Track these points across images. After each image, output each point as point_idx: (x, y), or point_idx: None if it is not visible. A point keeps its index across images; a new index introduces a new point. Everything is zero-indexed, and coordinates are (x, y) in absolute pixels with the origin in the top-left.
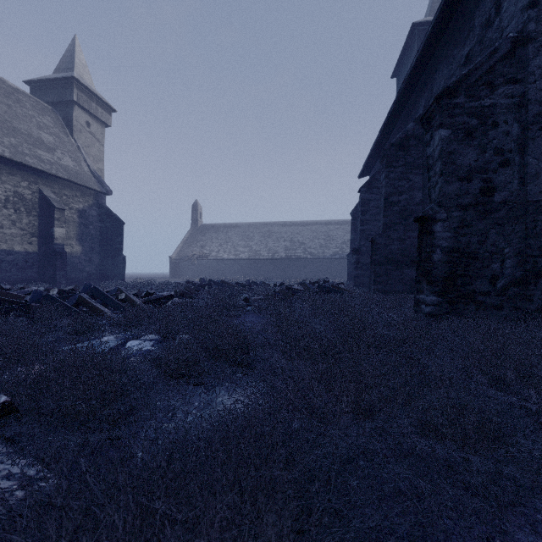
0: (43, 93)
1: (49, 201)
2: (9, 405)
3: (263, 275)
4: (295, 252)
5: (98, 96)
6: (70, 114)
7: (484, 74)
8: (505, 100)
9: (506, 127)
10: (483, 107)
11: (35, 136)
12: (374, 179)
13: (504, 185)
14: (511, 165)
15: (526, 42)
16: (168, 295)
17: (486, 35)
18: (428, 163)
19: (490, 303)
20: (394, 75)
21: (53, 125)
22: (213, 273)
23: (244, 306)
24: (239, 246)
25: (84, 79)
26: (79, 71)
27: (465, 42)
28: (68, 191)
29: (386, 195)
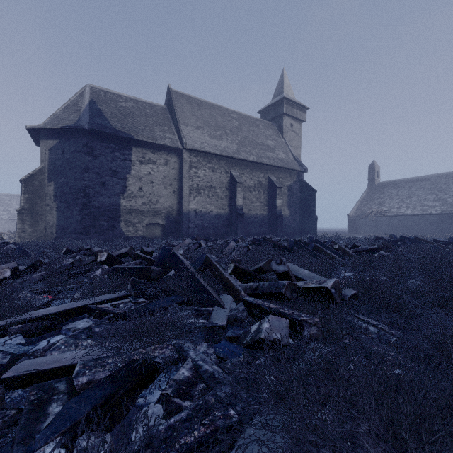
0: (267, 115)
1: (273, 183)
2: (356, 295)
3: None
4: None
5: (297, 103)
6: (281, 123)
7: None
8: None
9: None
10: None
11: (265, 144)
12: None
13: None
14: None
15: None
16: (371, 248)
17: None
18: None
19: None
20: None
21: (273, 134)
22: (393, 229)
23: None
24: (426, 201)
25: (288, 95)
26: (286, 91)
27: None
28: (282, 175)
29: None
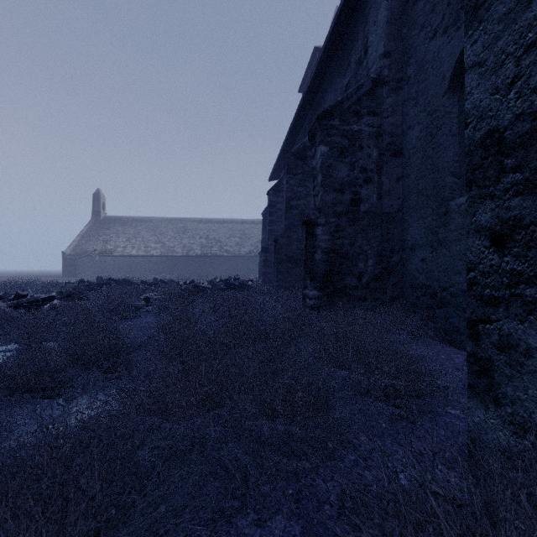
0: None
1: None
2: None
3: (177, 273)
4: (211, 250)
5: None
6: None
7: (353, 104)
8: (368, 128)
9: (368, 150)
10: (352, 131)
11: None
12: (281, 184)
13: (367, 198)
14: (372, 182)
15: (382, 84)
16: (47, 296)
17: (358, 71)
18: (313, 174)
19: (358, 296)
20: (300, 90)
21: None
22: (119, 270)
23: (143, 307)
24: (150, 242)
25: None
26: None
27: (345, 74)
28: None
29: (287, 199)
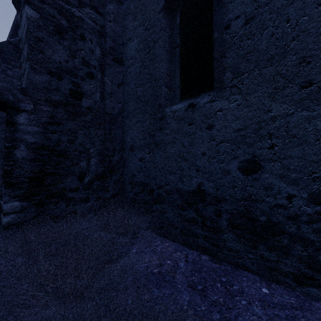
0: None
1: None
2: None
3: None
4: None
5: None
6: None
7: None
8: (91, 21)
9: (91, 45)
10: (73, 14)
11: None
12: None
13: (90, 93)
14: (95, 79)
15: None
16: None
17: None
18: (19, 48)
19: (79, 198)
20: None
21: None
22: None
23: None
24: None
25: None
26: None
27: None
28: None
29: (3, 89)
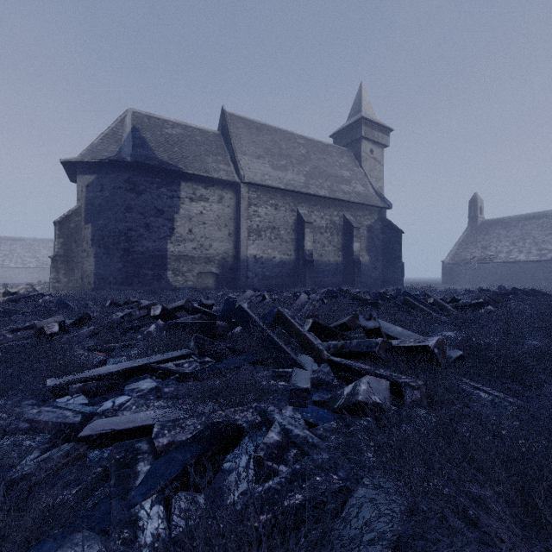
0: (341, 140)
1: (350, 223)
2: (462, 357)
3: None
4: None
5: (379, 124)
6: (359, 149)
7: None
8: None
9: None
10: None
11: (339, 175)
12: None
13: None
14: None
15: None
16: (475, 302)
17: None
18: None
19: None
20: None
21: (348, 162)
22: (502, 279)
23: None
24: (545, 243)
25: (368, 114)
26: (364, 110)
27: None
28: (360, 212)
29: None
